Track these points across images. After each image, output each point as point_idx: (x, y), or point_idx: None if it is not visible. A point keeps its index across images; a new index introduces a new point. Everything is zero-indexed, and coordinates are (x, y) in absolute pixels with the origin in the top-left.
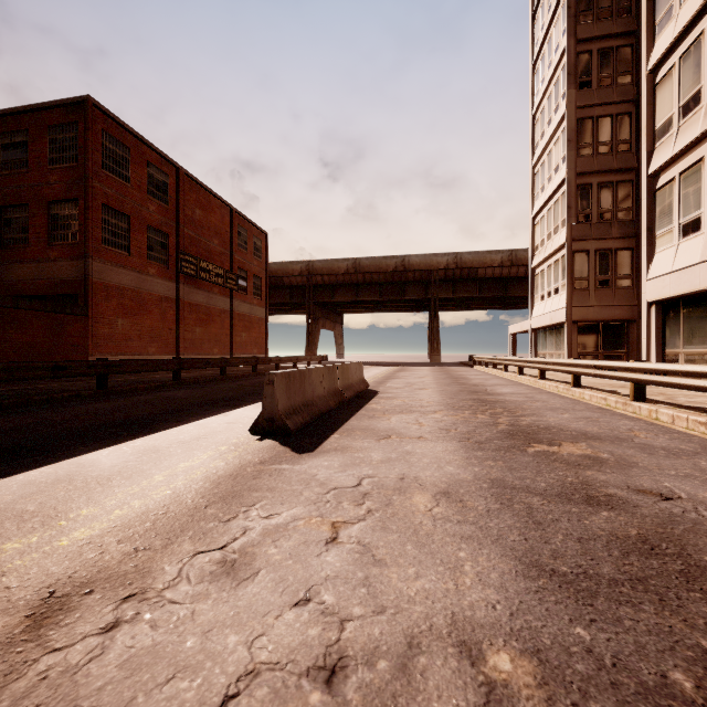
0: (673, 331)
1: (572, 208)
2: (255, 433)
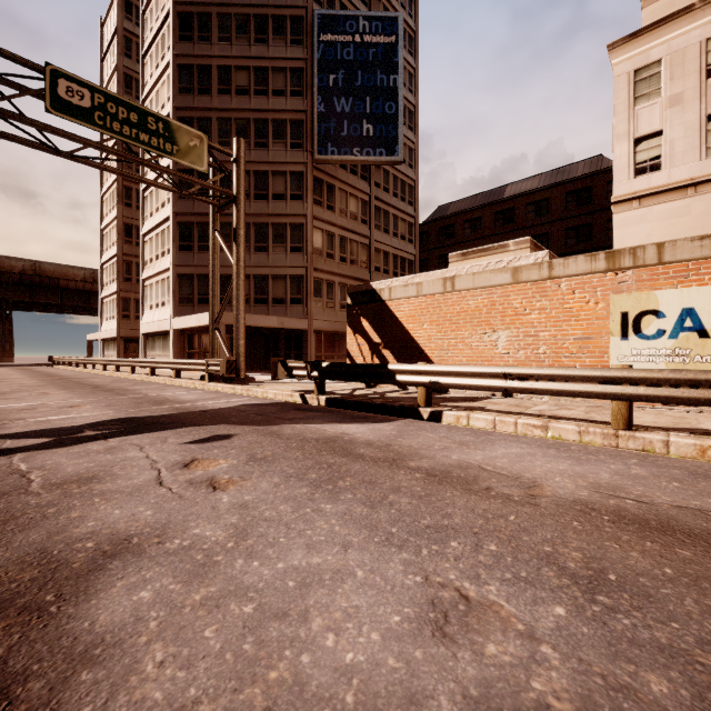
0: (149, 346)
1: (121, 272)
2: None
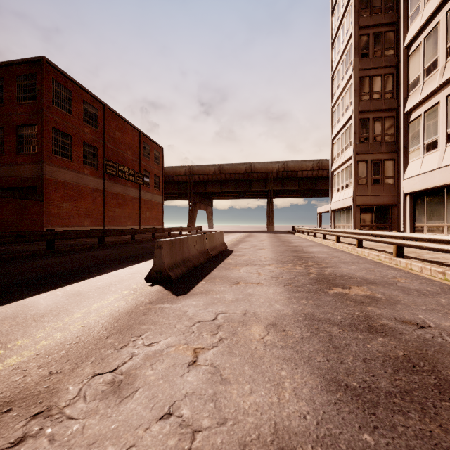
0: (420, 212)
1: (357, 133)
2: (149, 281)
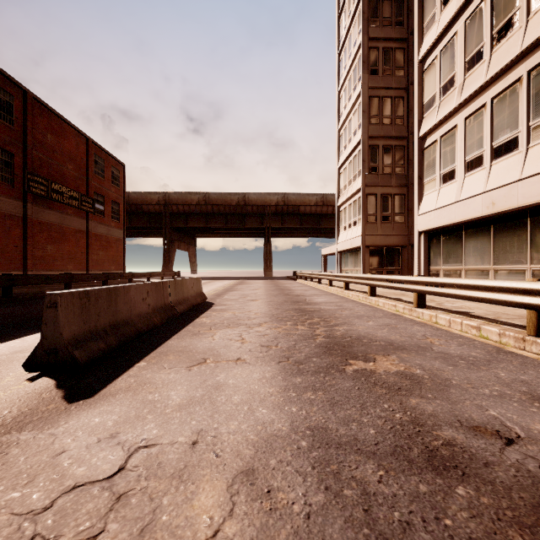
0: (435, 253)
1: (366, 162)
2: (32, 369)
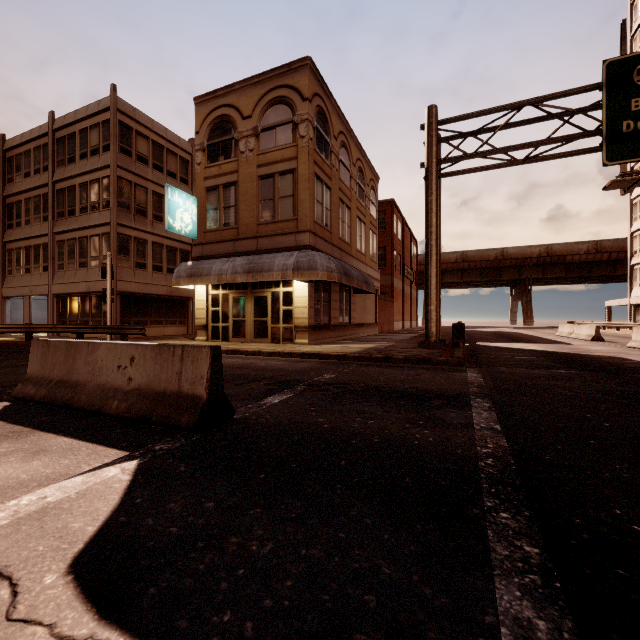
0: None
1: None
2: (592, 341)
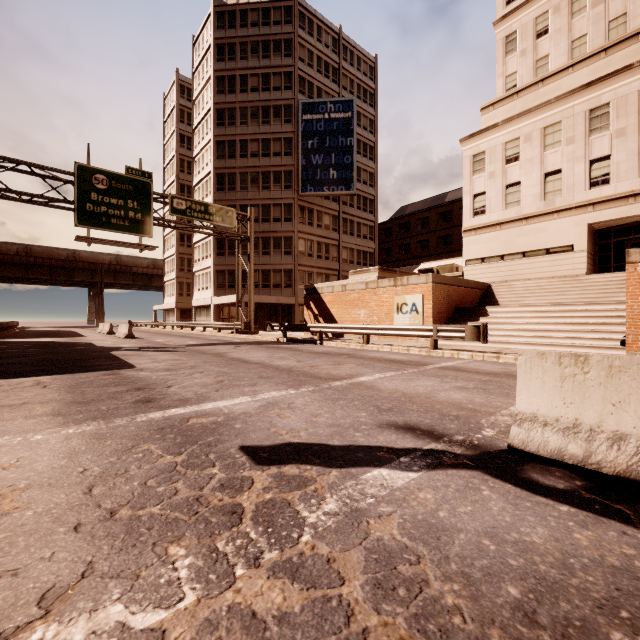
0: (197, 314)
1: (178, 265)
2: (108, 334)
